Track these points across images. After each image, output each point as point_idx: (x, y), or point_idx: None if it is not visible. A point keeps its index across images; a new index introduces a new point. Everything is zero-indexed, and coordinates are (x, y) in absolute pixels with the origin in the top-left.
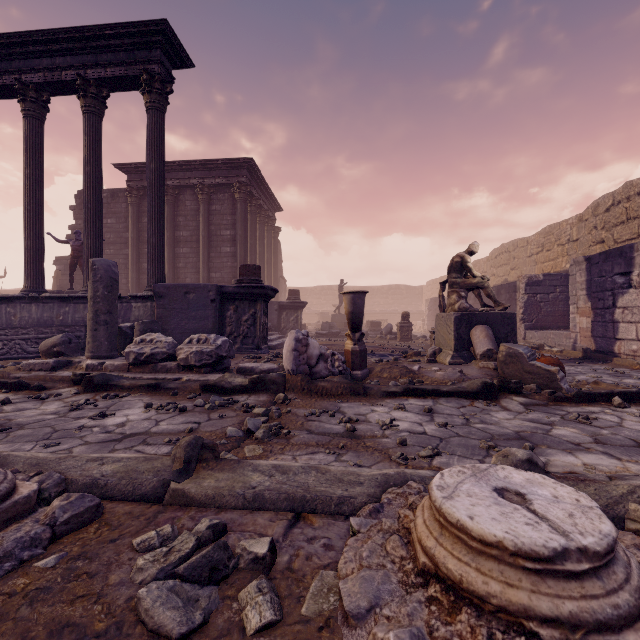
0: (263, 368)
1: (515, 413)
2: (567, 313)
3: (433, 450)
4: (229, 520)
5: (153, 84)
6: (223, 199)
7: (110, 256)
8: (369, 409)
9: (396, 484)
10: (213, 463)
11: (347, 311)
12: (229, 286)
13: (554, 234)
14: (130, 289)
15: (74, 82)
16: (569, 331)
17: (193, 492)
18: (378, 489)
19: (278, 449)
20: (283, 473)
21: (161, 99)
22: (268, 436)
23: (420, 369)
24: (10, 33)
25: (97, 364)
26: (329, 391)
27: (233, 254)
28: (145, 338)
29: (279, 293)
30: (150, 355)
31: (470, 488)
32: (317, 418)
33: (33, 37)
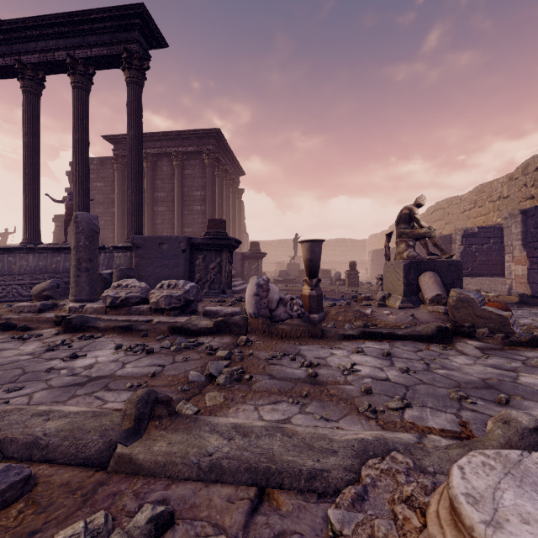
0: (227, 311)
1: (473, 358)
2: (500, 262)
3: (402, 401)
4: (179, 499)
5: (132, 61)
6: (194, 164)
7: (99, 214)
8: (328, 352)
9: (376, 454)
10: (167, 421)
11: (305, 258)
12: (198, 238)
13: (486, 192)
14: (116, 242)
15: (65, 61)
16: (504, 278)
17: (141, 458)
18: (356, 460)
19: (240, 397)
20: (244, 435)
21: (139, 74)
22: (230, 382)
23: (372, 313)
24: (10, 20)
25: (78, 307)
26: (288, 334)
27: (203, 212)
28: (121, 283)
29: (242, 245)
30: (125, 299)
31: (517, 502)
32: (278, 361)
33: (30, 23)
